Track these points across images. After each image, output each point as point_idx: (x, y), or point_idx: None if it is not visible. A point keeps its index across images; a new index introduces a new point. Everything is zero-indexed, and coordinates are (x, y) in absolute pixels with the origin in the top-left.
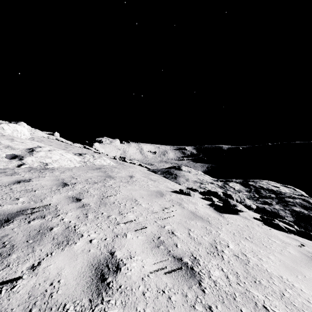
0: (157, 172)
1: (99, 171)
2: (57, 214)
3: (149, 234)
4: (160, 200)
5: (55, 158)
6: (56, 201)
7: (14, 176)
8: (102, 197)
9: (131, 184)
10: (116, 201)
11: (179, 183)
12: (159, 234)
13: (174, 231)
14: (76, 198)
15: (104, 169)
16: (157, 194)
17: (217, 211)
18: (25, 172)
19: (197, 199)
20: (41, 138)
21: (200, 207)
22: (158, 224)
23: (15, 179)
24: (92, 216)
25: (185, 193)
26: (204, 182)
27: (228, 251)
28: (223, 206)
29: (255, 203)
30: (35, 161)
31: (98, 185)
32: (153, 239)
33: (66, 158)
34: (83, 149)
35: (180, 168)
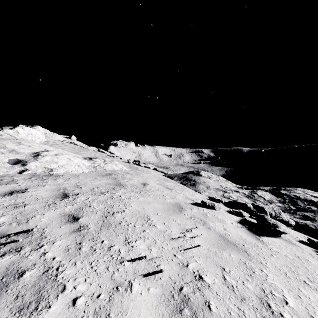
0: (174, 178)
1: (109, 177)
2: (40, 244)
3: (166, 282)
4: (179, 217)
5: (62, 163)
6: (46, 221)
7: (9, 185)
8: (106, 214)
9: (144, 194)
10: (123, 220)
11: (198, 191)
12: (181, 282)
13: (202, 274)
14: (74, 216)
15: (114, 175)
16: (175, 208)
17: (252, 232)
18: (24, 179)
19: (223, 213)
20: (56, 142)
21: (229, 226)
22: (179, 261)
23: (9, 189)
24: (88, 247)
25: (209, 206)
26: (227, 189)
27: (290, 314)
28: (258, 225)
29: (292, 217)
30: (39, 167)
31: (105, 196)
32: (173, 293)
33: (73, 163)
34: (96, 153)
35: (199, 174)
